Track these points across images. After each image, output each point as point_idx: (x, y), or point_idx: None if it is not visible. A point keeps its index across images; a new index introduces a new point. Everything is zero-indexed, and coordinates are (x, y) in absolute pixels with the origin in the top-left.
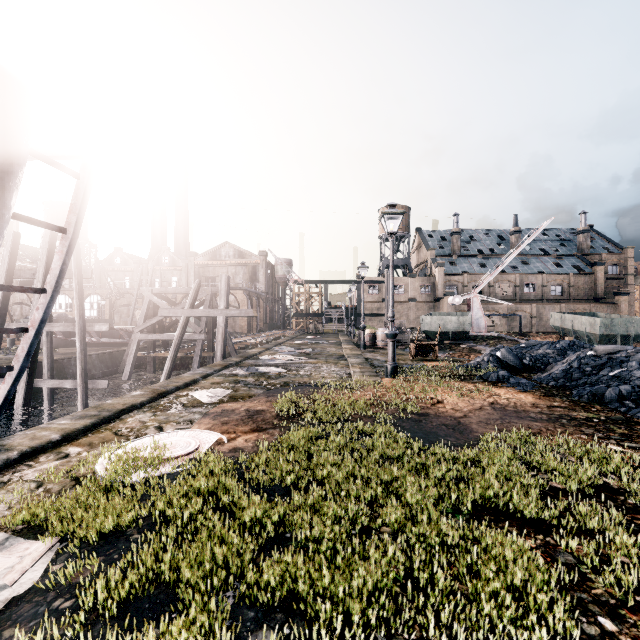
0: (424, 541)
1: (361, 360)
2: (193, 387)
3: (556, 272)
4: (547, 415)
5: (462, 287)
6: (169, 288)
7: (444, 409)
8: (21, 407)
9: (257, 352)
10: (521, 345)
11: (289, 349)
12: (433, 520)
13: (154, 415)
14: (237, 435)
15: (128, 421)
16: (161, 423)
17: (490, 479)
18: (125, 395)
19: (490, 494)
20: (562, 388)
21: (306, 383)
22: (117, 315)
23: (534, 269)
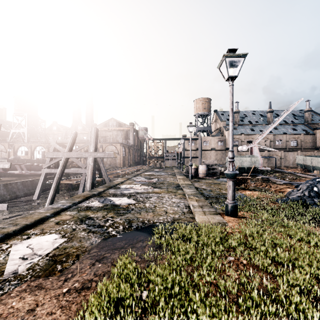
0: None
1: (194, 190)
2: (31, 230)
3: (293, 133)
4: None
5: (241, 142)
6: (67, 140)
7: None
8: None
9: (120, 182)
10: (317, 179)
11: (142, 179)
12: None
13: None
14: None
15: None
16: None
17: None
18: None
19: None
20: None
21: (149, 223)
22: None
23: (281, 132)
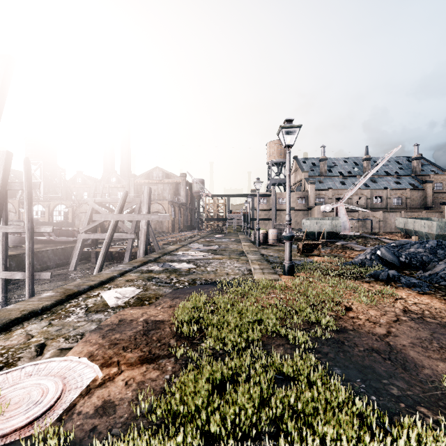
0: None
1: (258, 256)
2: (107, 285)
3: (397, 188)
4: None
5: (328, 199)
6: (108, 198)
7: (359, 320)
8: None
9: (174, 249)
10: (391, 244)
11: (200, 246)
12: None
13: (48, 325)
14: (119, 371)
15: (14, 335)
16: (48, 339)
17: None
18: (33, 297)
19: None
20: None
21: (212, 280)
22: (77, 219)
23: (380, 186)
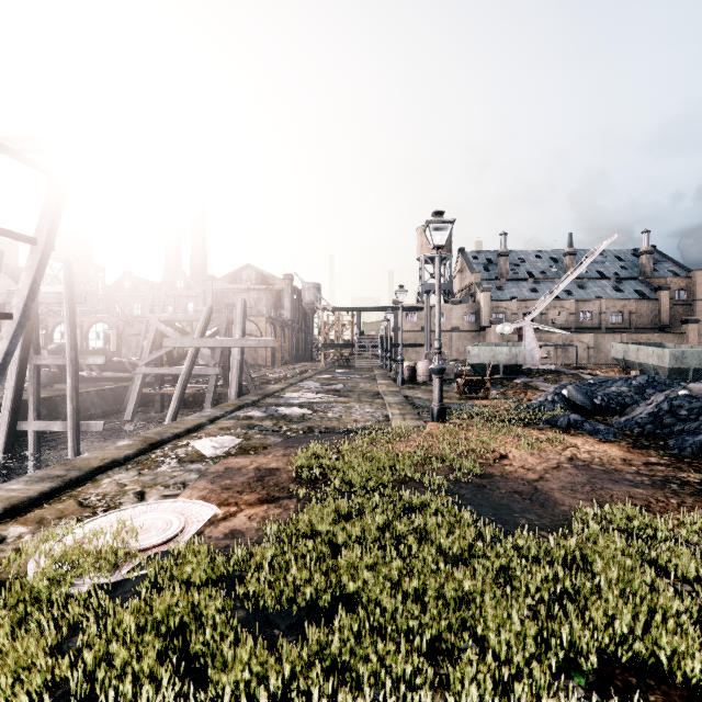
0: None
1: (400, 399)
2: (196, 434)
3: (616, 298)
4: (648, 477)
5: (511, 314)
6: (179, 315)
7: (511, 467)
8: (1, 454)
9: (279, 389)
10: (588, 381)
11: (316, 385)
12: (545, 701)
13: (139, 474)
14: (239, 509)
15: (103, 484)
16: (144, 487)
17: (615, 602)
18: (108, 446)
19: (620, 631)
20: (652, 437)
21: (335, 428)
22: (126, 346)
23: (591, 294)
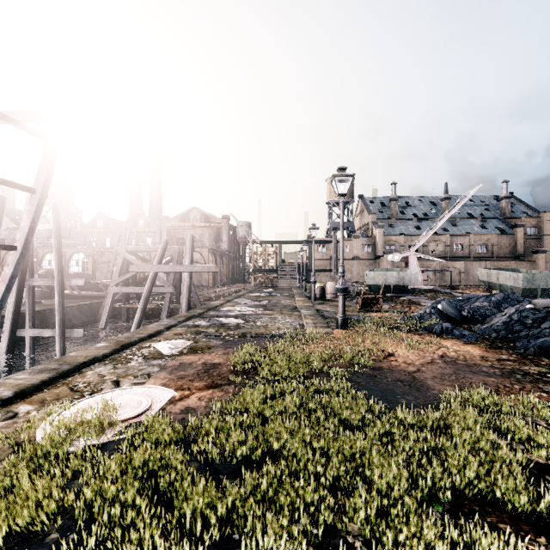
0: (402, 547)
1: (313, 311)
2: (156, 338)
3: (481, 233)
4: (499, 369)
5: (399, 246)
6: (141, 247)
7: (396, 362)
8: (5, 354)
9: (219, 304)
10: (458, 298)
11: (248, 301)
12: (412, 520)
13: (114, 368)
14: (191, 392)
15: (87, 375)
16: (119, 377)
17: (466, 455)
18: (90, 347)
19: (469, 475)
20: (505, 340)
21: (262, 334)
22: (99, 271)
23: (462, 230)
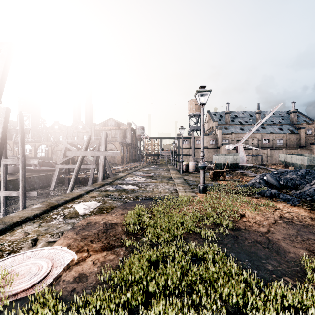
0: None
1: (182, 180)
2: (78, 200)
3: (279, 133)
4: None
5: (231, 140)
6: (76, 140)
7: (249, 223)
8: None
9: (123, 175)
10: (274, 172)
11: (141, 173)
12: None
13: (39, 226)
14: (88, 255)
15: (16, 233)
16: (39, 235)
17: None
18: (27, 208)
19: None
20: None
21: (149, 197)
22: (55, 155)
23: (268, 131)
